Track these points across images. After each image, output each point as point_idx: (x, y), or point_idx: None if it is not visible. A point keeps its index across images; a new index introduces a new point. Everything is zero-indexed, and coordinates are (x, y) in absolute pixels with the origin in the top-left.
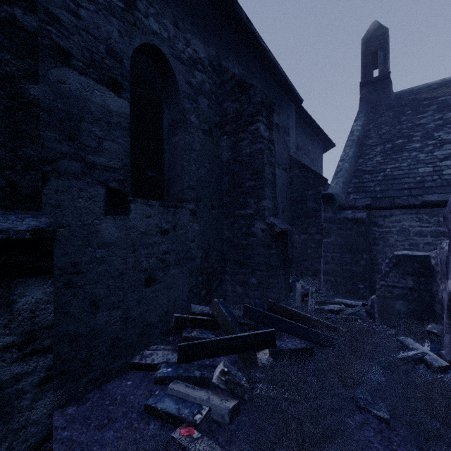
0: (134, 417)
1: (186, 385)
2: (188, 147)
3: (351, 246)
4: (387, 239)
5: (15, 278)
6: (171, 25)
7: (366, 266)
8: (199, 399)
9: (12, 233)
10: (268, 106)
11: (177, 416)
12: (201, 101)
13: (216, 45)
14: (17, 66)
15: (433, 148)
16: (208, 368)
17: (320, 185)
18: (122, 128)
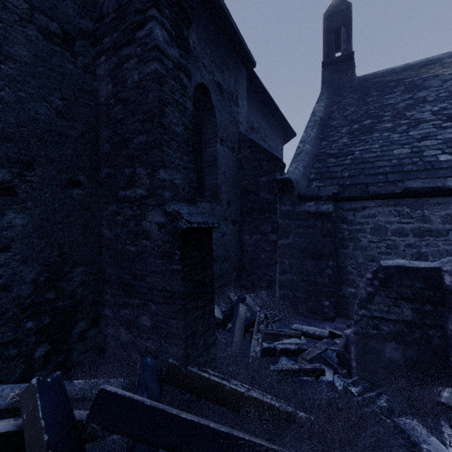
0: None
1: None
2: None
3: (314, 250)
4: (358, 239)
5: None
6: None
7: (332, 277)
8: None
9: None
10: (175, 0)
11: None
12: None
13: None
14: None
15: (408, 127)
16: None
17: (275, 170)
18: None
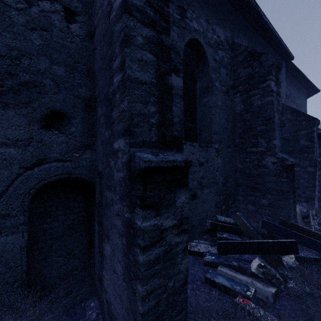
0: (199, 284)
1: (230, 270)
2: (214, 105)
3: None
4: None
5: (176, 188)
6: (204, 22)
7: None
8: (245, 281)
9: (177, 162)
10: (276, 66)
11: (232, 289)
12: (222, 71)
13: (231, 29)
14: (164, 68)
15: None
16: (242, 261)
17: (313, 126)
18: (179, 96)
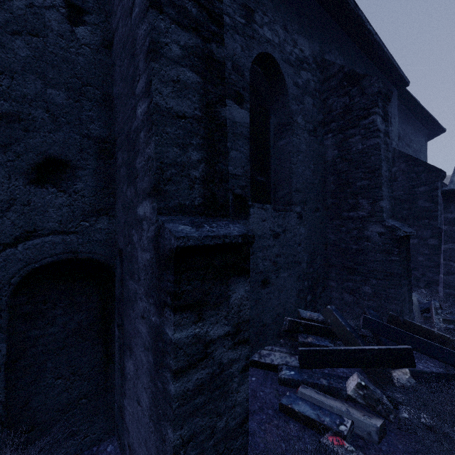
0: (271, 413)
1: (316, 391)
2: (295, 149)
3: None
4: None
5: (230, 277)
6: (281, 30)
7: None
8: (337, 410)
9: (232, 238)
10: (384, 95)
11: (318, 422)
12: (307, 101)
13: (319, 40)
14: (214, 94)
15: None
16: (334, 378)
17: (436, 180)
18: (244, 137)
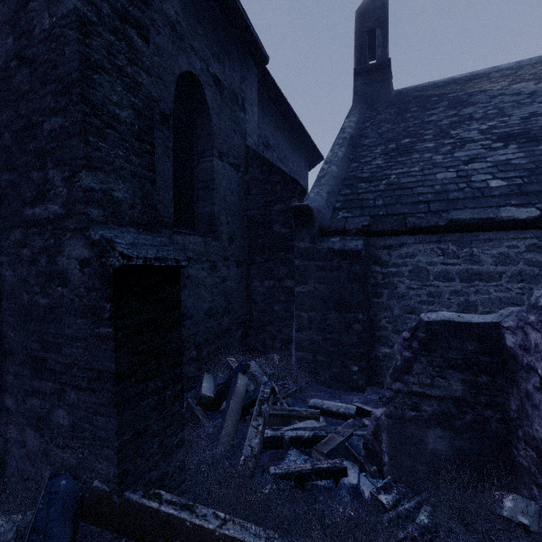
0: None
1: None
2: None
3: (340, 300)
4: (394, 285)
5: None
6: None
7: (362, 334)
8: None
9: None
10: None
11: None
12: None
13: None
14: None
15: (452, 148)
16: None
17: (292, 196)
18: None
